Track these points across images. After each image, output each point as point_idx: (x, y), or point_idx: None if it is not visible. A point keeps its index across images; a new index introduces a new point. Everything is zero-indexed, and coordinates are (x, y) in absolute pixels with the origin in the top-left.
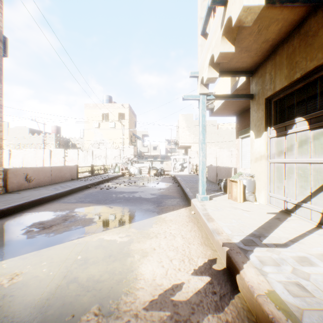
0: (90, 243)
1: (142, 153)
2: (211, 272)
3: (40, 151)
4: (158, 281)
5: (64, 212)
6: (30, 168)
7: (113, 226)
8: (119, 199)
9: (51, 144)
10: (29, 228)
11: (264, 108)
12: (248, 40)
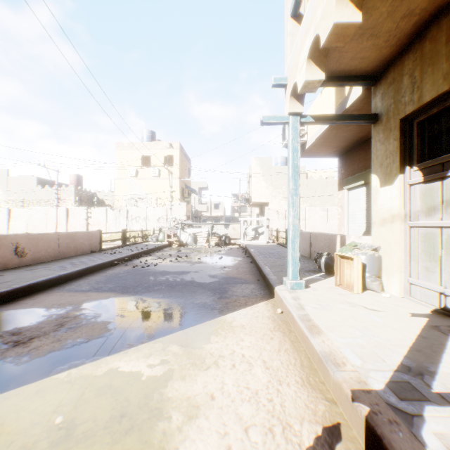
0: (90, 379)
1: (199, 213)
2: None
3: (52, 210)
4: None
5: (64, 309)
6: (23, 235)
7: (140, 339)
8: (159, 284)
9: (69, 200)
10: None
11: (398, 135)
12: (377, 13)
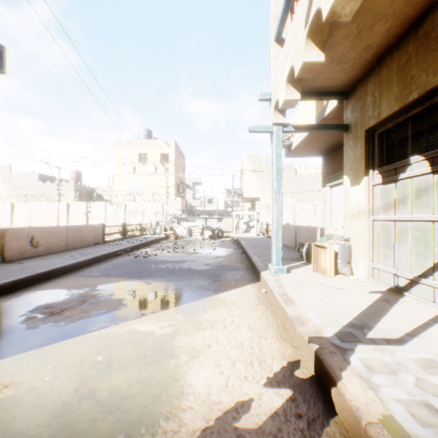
0: (116, 336)
1: (193, 208)
2: (292, 382)
3: (53, 205)
4: (215, 396)
5: (83, 290)
6: (37, 228)
7: (150, 310)
8: (161, 271)
9: (69, 195)
10: (30, 313)
11: (364, 144)
12: (342, 47)
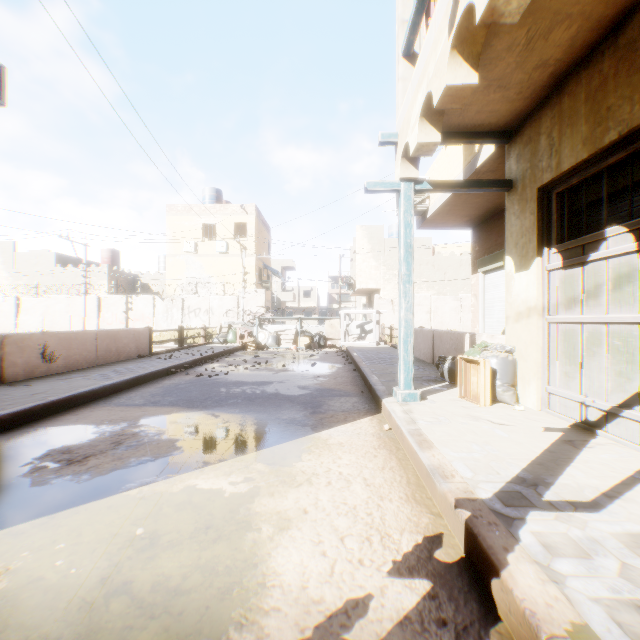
0: (165, 496)
1: (282, 304)
2: (432, 568)
3: (77, 300)
4: (314, 591)
5: (118, 425)
6: (52, 333)
7: (218, 457)
8: (234, 397)
9: (101, 286)
10: (38, 462)
11: (535, 209)
12: (503, 63)
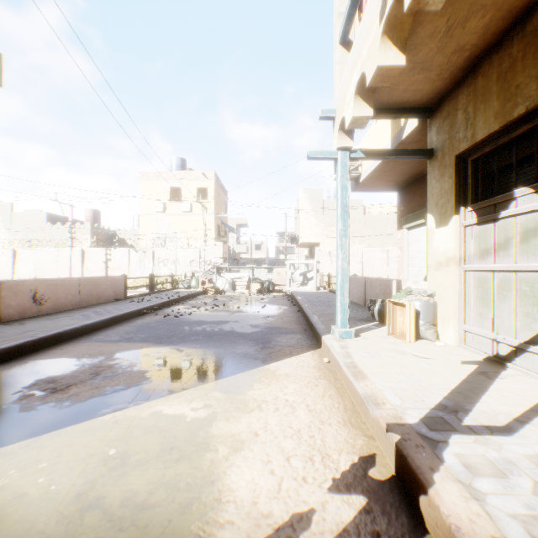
0: (135, 420)
1: (237, 255)
2: (366, 485)
3: (65, 252)
4: (263, 506)
5: (96, 359)
6: (42, 280)
7: (181, 386)
8: (196, 334)
9: (85, 240)
10: (27, 390)
11: (453, 174)
12: (426, 48)
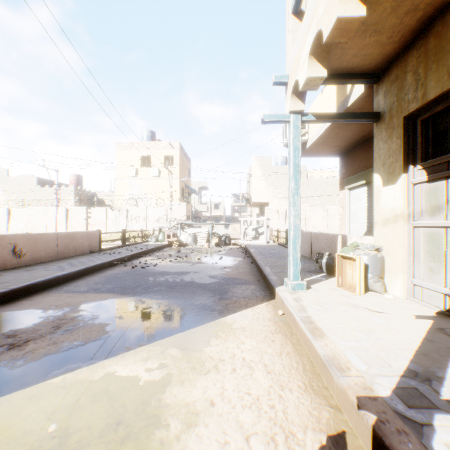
0: (85, 384)
1: (199, 213)
2: None
3: (51, 210)
4: None
5: (62, 310)
6: (21, 235)
7: (138, 342)
8: (159, 285)
9: (69, 200)
10: None
11: (402, 134)
12: (380, 8)
